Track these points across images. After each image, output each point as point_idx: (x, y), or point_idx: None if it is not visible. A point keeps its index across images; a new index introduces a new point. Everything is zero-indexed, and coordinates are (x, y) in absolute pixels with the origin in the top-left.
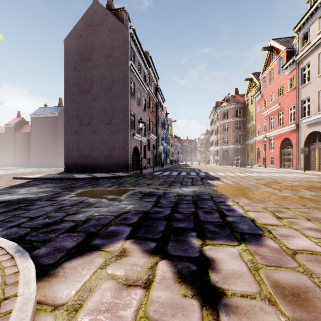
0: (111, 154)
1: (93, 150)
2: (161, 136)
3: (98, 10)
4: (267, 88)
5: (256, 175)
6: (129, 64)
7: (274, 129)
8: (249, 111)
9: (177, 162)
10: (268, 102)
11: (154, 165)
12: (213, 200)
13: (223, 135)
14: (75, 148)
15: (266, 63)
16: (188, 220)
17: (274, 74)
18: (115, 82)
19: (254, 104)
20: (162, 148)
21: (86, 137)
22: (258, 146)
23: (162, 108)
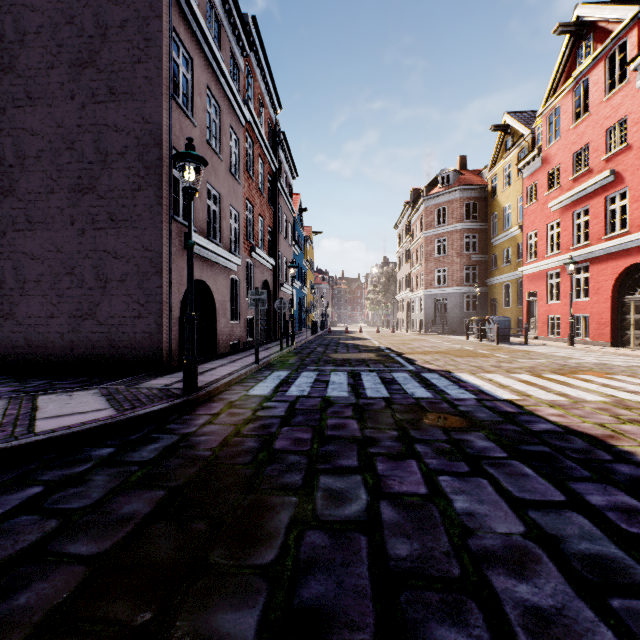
0: (95, 307)
1: (25, 290)
2: (287, 262)
3: None
4: (564, 136)
5: None
6: None
7: (591, 241)
8: (499, 206)
9: (326, 325)
10: (566, 173)
11: (267, 338)
12: None
13: (436, 262)
14: None
15: (558, 73)
16: None
17: (591, 94)
18: (110, 34)
19: (513, 187)
20: (289, 293)
21: None
22: (532, 289)
23: (289, 190)
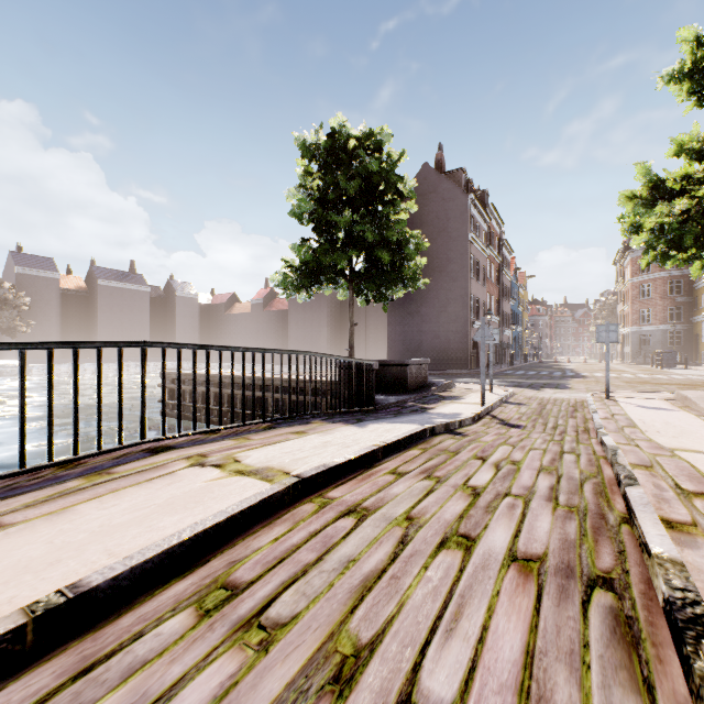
0: (445, 349)
1: (422, 343)
2: (506, 314)
3: (428, 176)
4: None
5: (646, 377)
6: (469, 238)
7: None
8: None
9: (538, 357)
10: None
11: (495, 363)
12: (557, 384)
13: (640, 304)
14: (400, 341)
15: None
16: (538, 387)
17: None
18: (451, 261)
19: None
20: (508, 334)
21: (413, 328)
22: None
23: (508, 265)
